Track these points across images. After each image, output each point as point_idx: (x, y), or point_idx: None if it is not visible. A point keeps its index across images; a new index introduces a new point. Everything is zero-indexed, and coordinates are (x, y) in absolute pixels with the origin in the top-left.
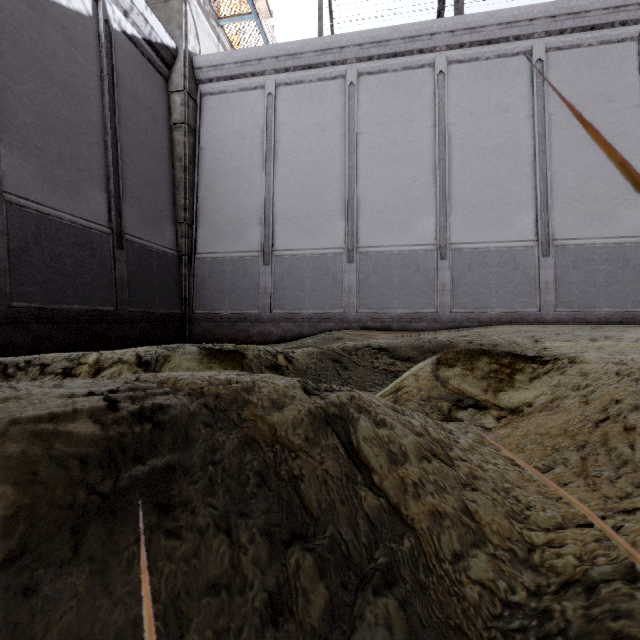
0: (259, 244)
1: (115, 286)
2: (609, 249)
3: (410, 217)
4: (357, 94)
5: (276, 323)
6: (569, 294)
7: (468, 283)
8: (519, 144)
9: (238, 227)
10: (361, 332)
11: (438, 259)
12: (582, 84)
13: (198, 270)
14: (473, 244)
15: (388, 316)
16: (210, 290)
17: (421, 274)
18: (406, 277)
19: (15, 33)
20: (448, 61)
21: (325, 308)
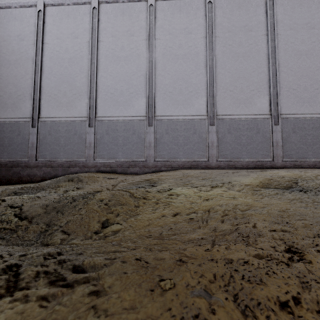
0: (30, 113)
1: None
2: (249, 122)
3: (131, 98)
4: (99, 15)
5: (39, 168)
6: (225, 149)
7: (165, 142)
8: (198, 54)
9: (16, 101)
10: (92, 174)
11: (147, 126)
12: (235, 19)
13: None
14: (169, 116)
15: (114, 163)
16: None
17: (136, 135)
18: (127, 137)
19: None
20: None
21: (73, 157)
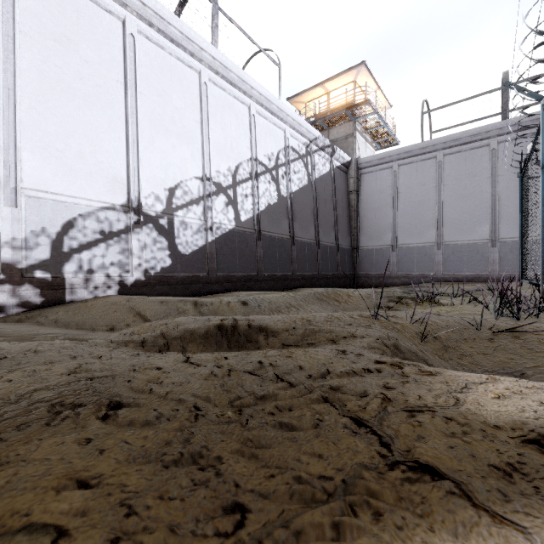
0: (390, 242)
1: (337, 265)
2: None
3: (474, 226)
4: (443, 165)
5: (399, 278)
6: None
7: (509, 259)
8: None
9: (379, 234)
10: (444, 283)
11: (490, 247)
12: None
13: (360, 254)
14: (513, 238)
15: (460, 276)
16: (366, 263)
17: (480, 255)
18: (471, 256)
19: (318, 192)
20: (499, 142)
21: (424, 272)
